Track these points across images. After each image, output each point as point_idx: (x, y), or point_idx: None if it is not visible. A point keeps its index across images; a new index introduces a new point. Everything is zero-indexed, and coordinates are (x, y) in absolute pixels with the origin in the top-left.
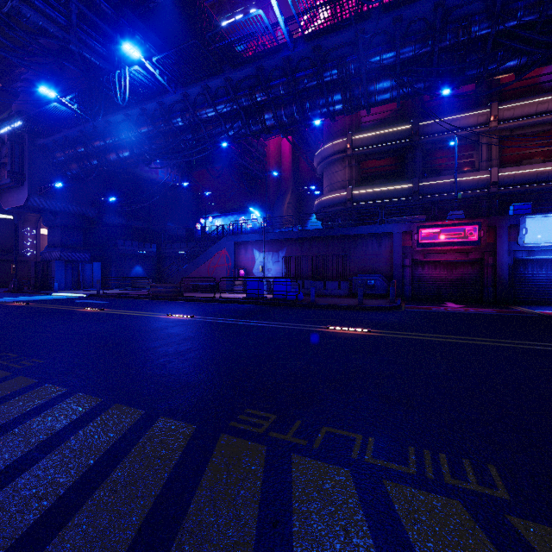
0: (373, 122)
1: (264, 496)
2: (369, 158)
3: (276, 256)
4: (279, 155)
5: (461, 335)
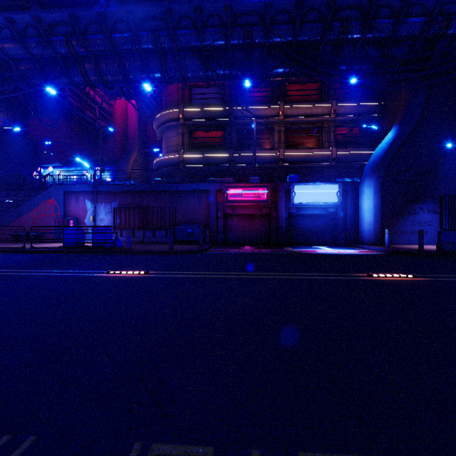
0: (201, 100)
1: None
2: (198, 129)
3: (109, 207)
4: (127, 117)
5: (222, 271)
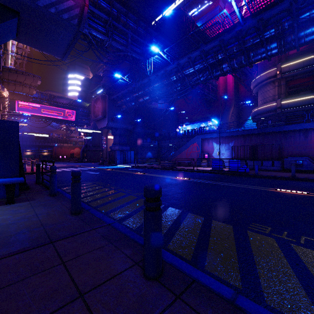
0: (298, 53)
1: (285, 255)
2: (295, 78)
3: (227, 146)
4: (225, 85)
5: None
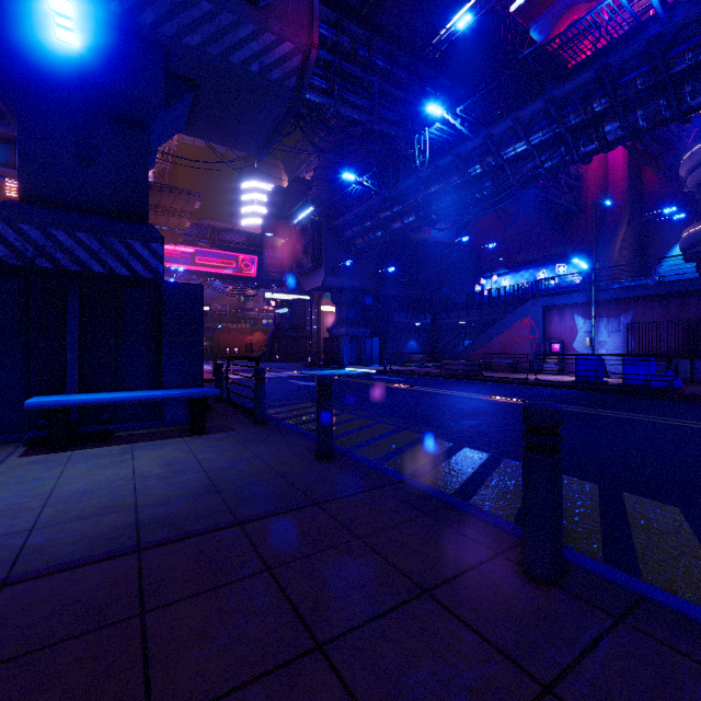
0: None
1: None
2: None
3: (614, 323)
4: (603, 172)
5: None
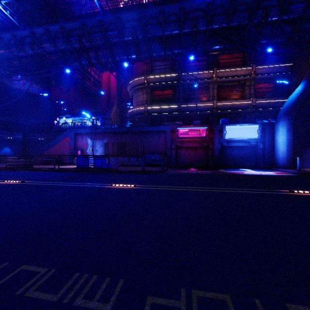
0: (159, 70)
1: None
2: (157, 89)
3: (101, 142)
4: (109, 83)
5: (183, 186)
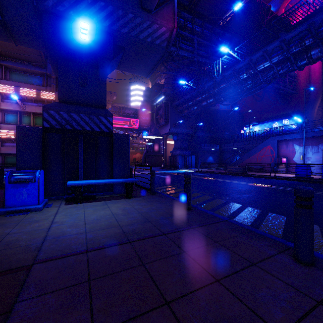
0: None
1: None
2: None
3: (315, 148)
4: (308, 73)
5: None
